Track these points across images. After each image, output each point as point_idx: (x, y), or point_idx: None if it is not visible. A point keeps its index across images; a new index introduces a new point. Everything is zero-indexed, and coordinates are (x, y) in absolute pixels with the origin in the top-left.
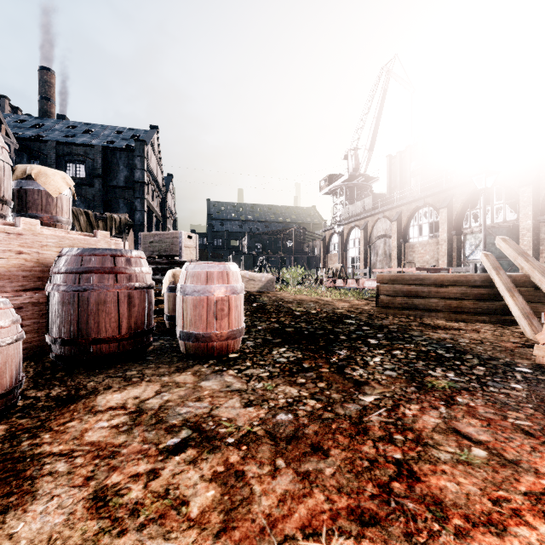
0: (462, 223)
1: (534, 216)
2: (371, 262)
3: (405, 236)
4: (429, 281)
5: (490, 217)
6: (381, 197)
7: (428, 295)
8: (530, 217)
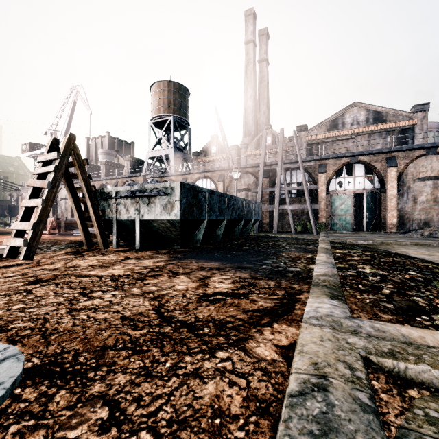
0: None
1: None
2: (58, 213)
3: None
4: None
5: None
6: None
7: None
8: None
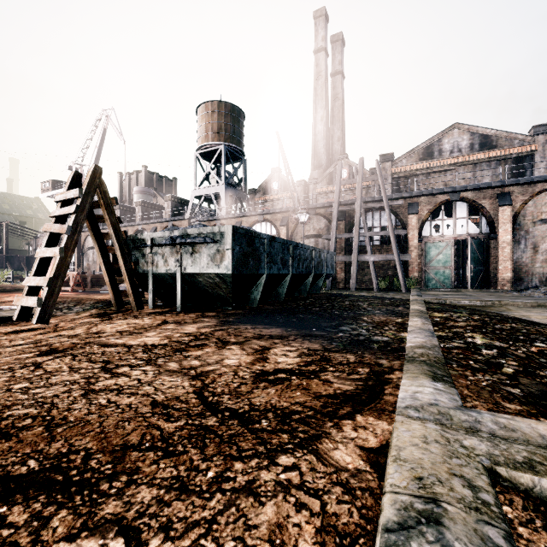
0: None
1: None
2: (84, 266)
3: None
4: None
5: None
6: None
7: None
8: None
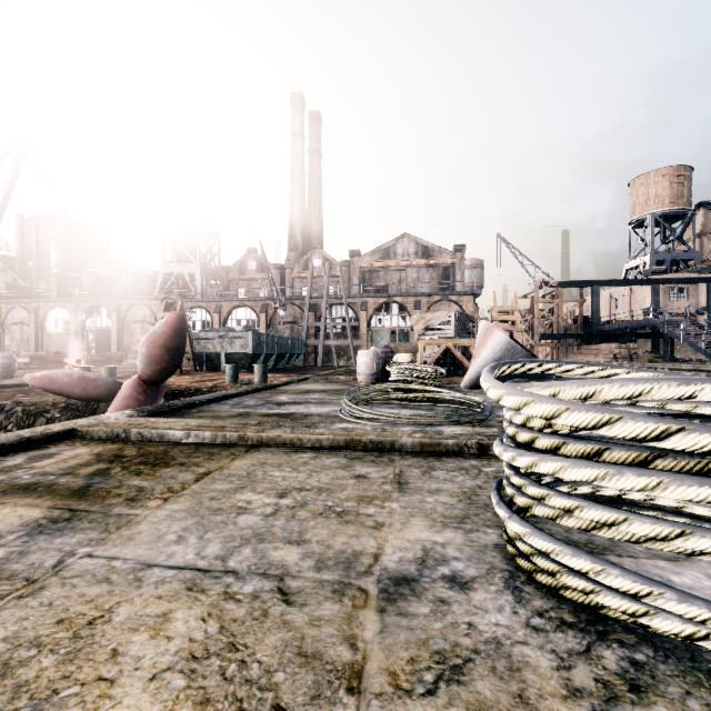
0: (86, 324)
1: (118, 327)
2: (6, 345)
3: (43, 326)
4: (51, 357)
5: (101, 323)
6: (17, 285)
7: (51, 361)
8: (116, 328)
